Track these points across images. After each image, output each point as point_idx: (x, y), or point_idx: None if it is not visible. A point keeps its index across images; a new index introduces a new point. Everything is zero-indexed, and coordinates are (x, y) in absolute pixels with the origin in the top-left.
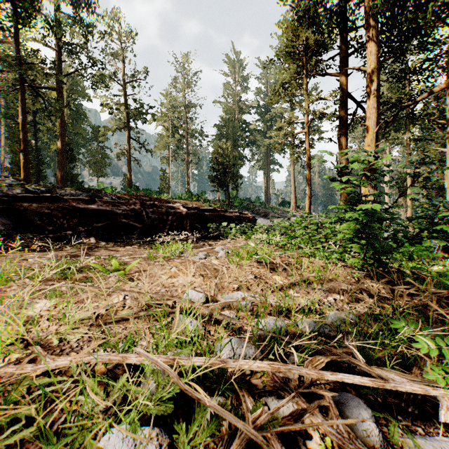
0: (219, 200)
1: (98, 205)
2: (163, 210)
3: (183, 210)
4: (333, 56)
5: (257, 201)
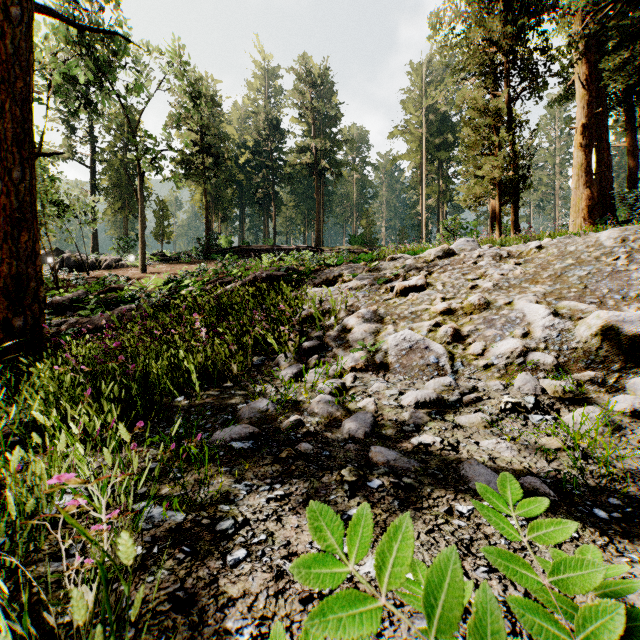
0: None
1: None
2: None
3: None
4: None
5: None
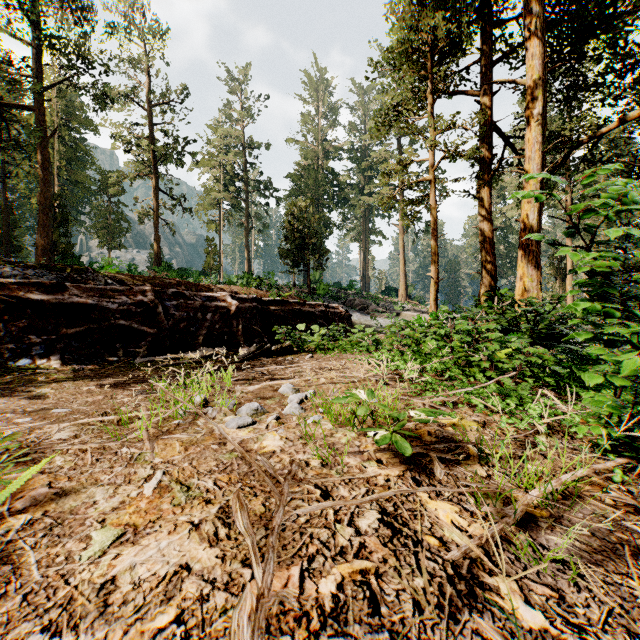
0: (294, 285)
1: (71, 294)
2: (196, 302)
3: (232, 302)
4: (470, 65)
5: (351, 288)
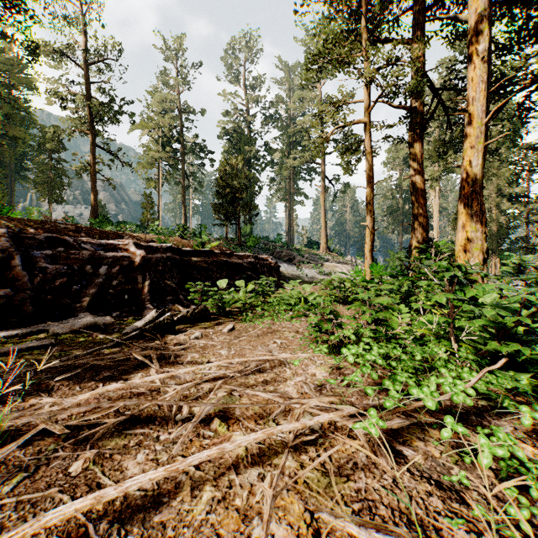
0: (226, 238)
1: None
2: (82, 252)
3: (136, 252)
4: (400, 14)
5: (279, 241)
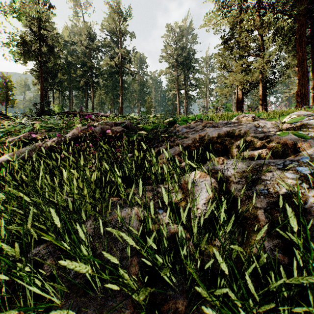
0: None
1: None
2: None
3: None
4: None
5: None
